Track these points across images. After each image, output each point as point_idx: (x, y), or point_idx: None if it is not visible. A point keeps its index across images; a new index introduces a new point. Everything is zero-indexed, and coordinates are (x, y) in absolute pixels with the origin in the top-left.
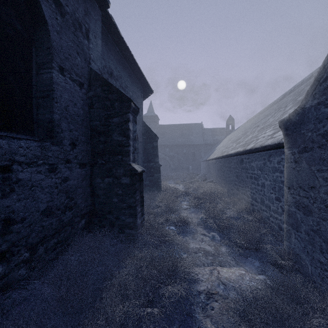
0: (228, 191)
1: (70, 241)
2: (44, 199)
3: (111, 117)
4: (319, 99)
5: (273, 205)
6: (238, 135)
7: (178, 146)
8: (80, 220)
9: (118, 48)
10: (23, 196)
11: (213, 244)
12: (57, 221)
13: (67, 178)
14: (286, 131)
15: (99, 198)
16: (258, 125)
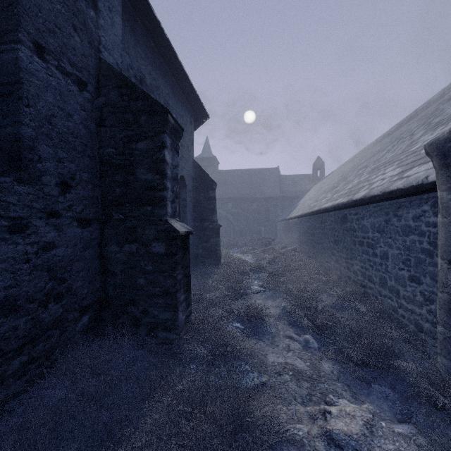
0: (320, 264)
1: (58, 355)
2: None
3: (134, 140)
4: None
5: (406, 289)
6: (332, 182)
7: (245, 200)
8: (80, 317)
9: (153, 43)
10: None
11: (308, 356)
12: (28, 322)
13: (51, 243)
14: (443, 160)
15: (115, 277)
16: (365, 166)
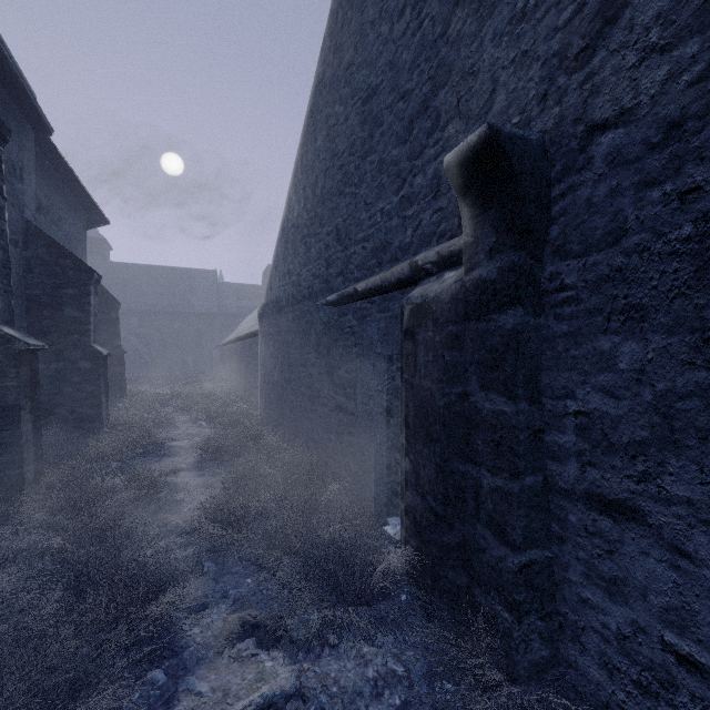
0: (242, 389)
1: None
2: None
3: (63, 287)
4: (267, 301)
5: None
6: None
7: (162, 314)
8: None
9: (48, 162)
10: None
11: (199, 429)
12: None
13: None
14: (259, 320)
15: (42, 388)
16: None
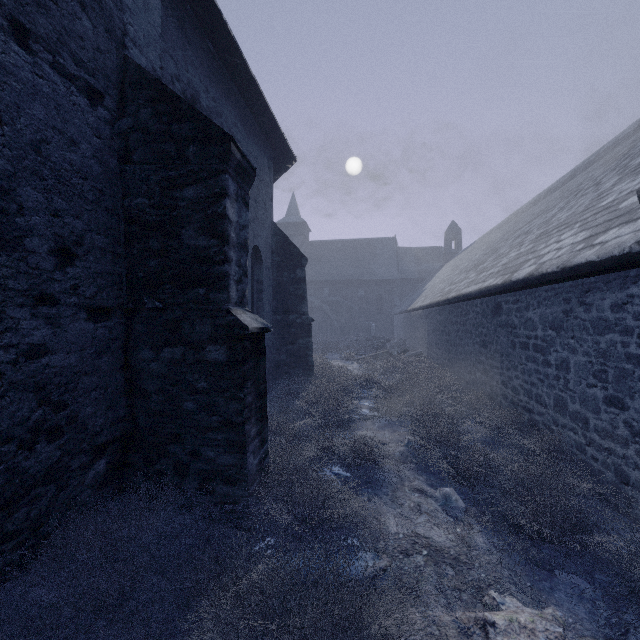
0: (459, 376)
1: (53, 525)
2: None
3: (178, 184)
4: None
5: (599, 417)
6: (474, 257)
7: (348, 283)
8: (91, 462)
9: (211, 46)
10: None
11: (451, 522)
12: None
13: (41, 346)
14: None
15: (148, 399)
16: (526, 232)
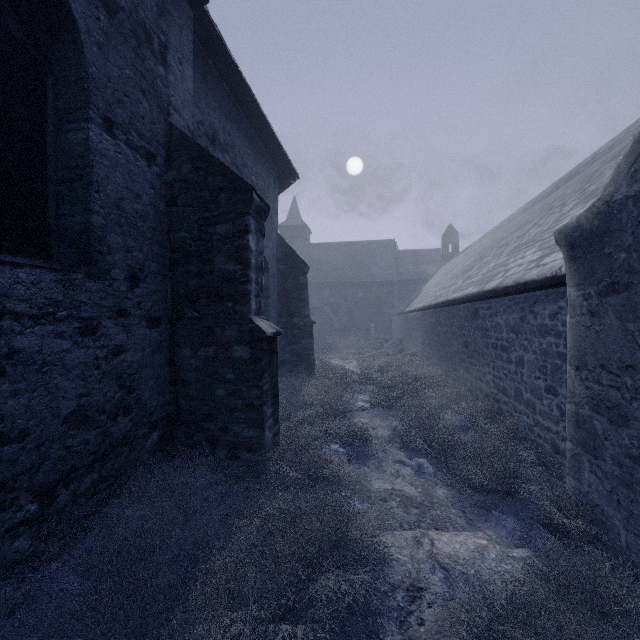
0: (447, 373)
1: (127, 476)
2: (71, 391)
3: (212, 222)
4: None
5: (542, 403)
6: (467, 262)
7: (348, 285)
8: (149, 434)
9: (227, 88)
10: (24, 384)
11: (421, 482)
12: (98, 436)
13: (120, 347)
14: (571, 252)
15: (188, 387)
16: (506, 243)
